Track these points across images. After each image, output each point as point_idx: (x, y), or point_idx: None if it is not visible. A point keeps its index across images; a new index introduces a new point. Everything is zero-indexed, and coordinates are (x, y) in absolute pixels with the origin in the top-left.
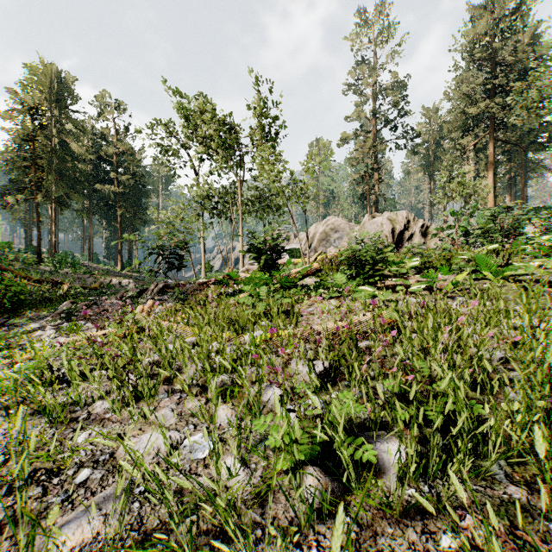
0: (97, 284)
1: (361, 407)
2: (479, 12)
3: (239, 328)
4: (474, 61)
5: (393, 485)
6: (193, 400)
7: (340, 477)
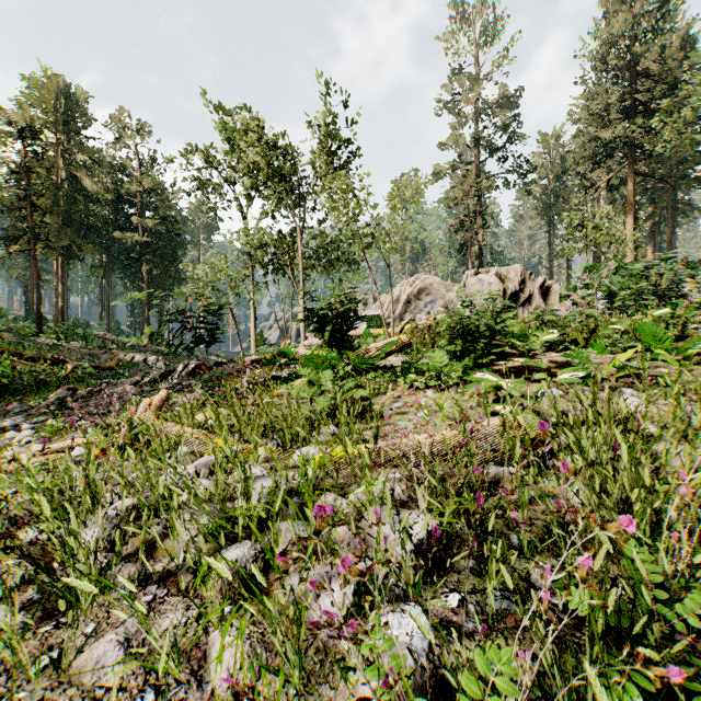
0: (113, 362)
1: None
2: (615, 6)
3: (286, 439)
4: (608, 71)
5: None
6: (176, 608)
7: None
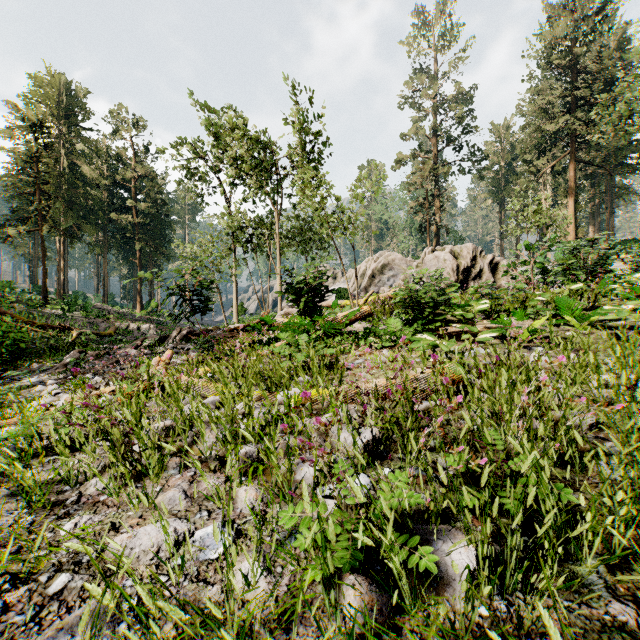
0: (111, 329)
1: (418, 496)
2: (558, 12)
3: (272, 384)
4: (552, 69)
5: (460, 607)
6: (210, 478)
7: (389, 593)
